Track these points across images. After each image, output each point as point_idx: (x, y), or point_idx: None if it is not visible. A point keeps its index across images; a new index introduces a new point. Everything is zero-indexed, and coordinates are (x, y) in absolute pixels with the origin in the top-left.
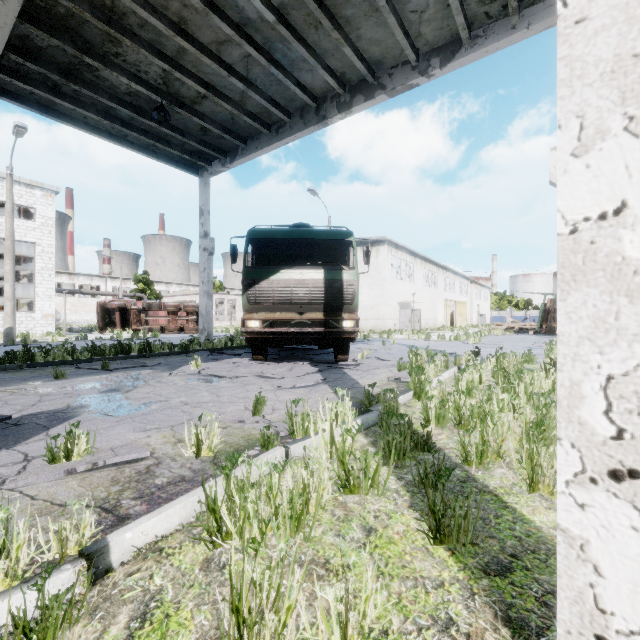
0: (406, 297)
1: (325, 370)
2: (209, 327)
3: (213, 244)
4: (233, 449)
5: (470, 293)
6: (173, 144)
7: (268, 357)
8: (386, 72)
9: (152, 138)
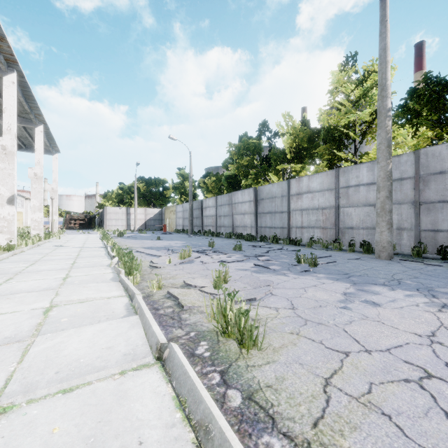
0: None
1: None
2: None
3: None
4: None
5: (26, 206)
6: None
7: None
8: None
9: None
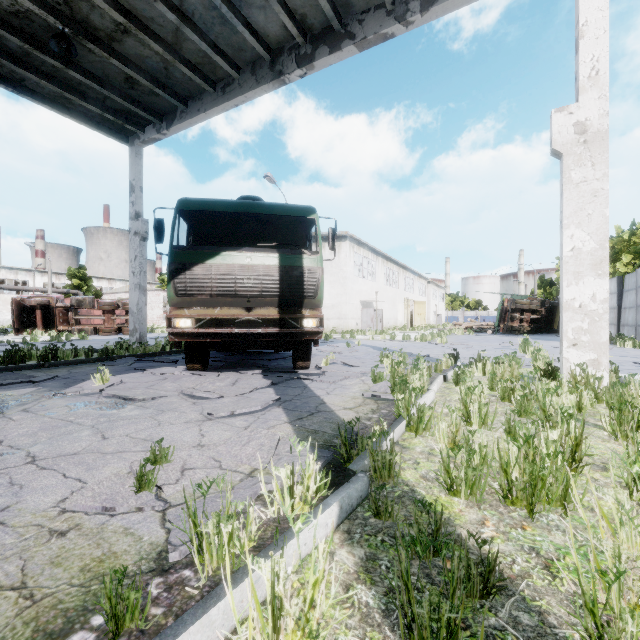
0: (368, 296)
1: (280, 382)
2: (141, 327)
3: (146, 227)
4: (29, 633)
5: (428, 293)
6: (90, 98)
7: (210, 364)
8: (355, 18)
9: (59, 85)
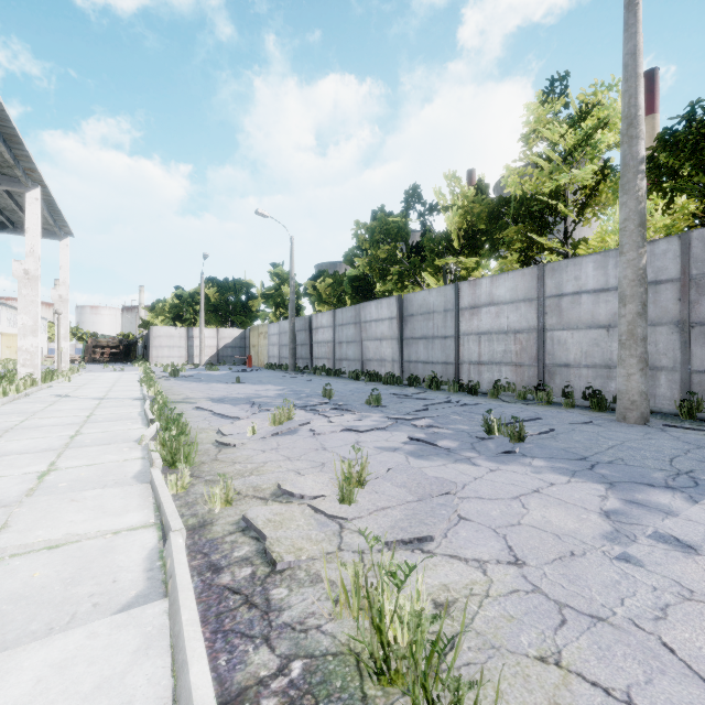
0: None
1: None
2: None
3: None
4: None
5: None
6: None
7: None
8: None
9: None
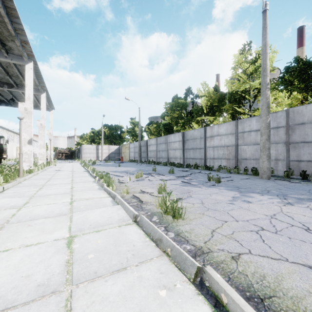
0: None
1: None
2: None
3: None
4: None
5: None
6: None
7: None
8: (12, 102)
9: None
